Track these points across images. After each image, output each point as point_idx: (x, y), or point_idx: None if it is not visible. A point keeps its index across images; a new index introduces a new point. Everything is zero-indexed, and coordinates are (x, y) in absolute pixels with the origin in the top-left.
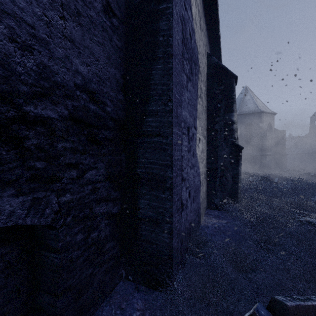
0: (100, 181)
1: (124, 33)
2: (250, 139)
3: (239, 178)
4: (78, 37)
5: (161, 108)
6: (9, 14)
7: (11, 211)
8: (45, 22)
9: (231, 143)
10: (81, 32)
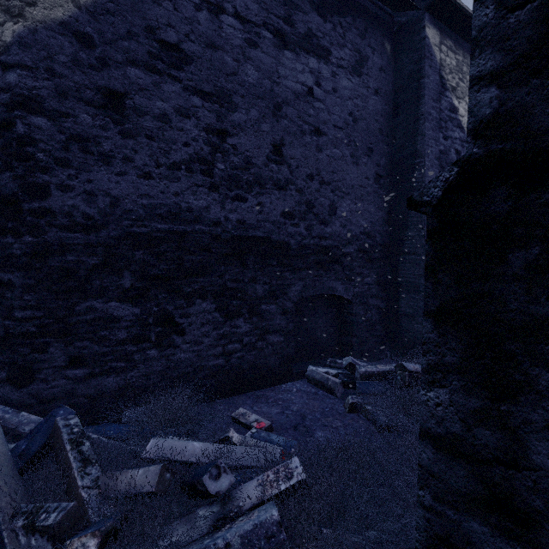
0: (372, 285)
1: (389, 182)
2: None
3: None
4: (361, 208)
5: (416, 234)
6: (340, 217)
7: (340, 290)
8: (349, 211)
9: None
10: (363, 204)
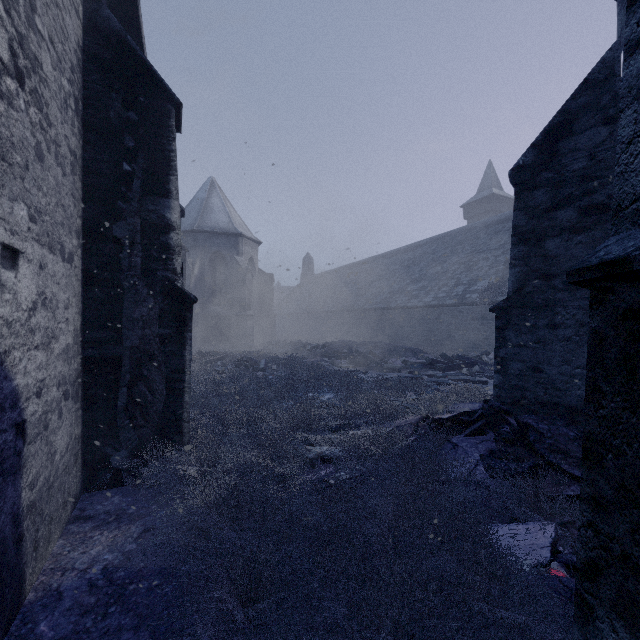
0: None
1: None
2: (219, 284)
3: (185, 382)
4: None
5: None
6: None
7: None
8: None
9: (165, 284)
10: None
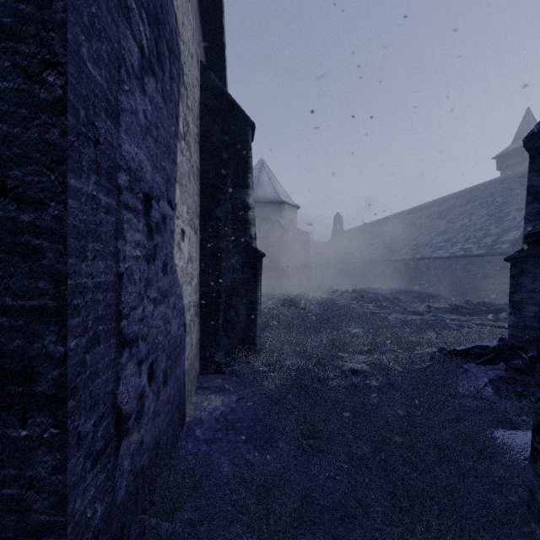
0: None
1: None
2: (267, 242)
3: (258, 310)
4: None
5: (13, 86)
6: None
7: None
8: None
9: (245, 245)
10: None
